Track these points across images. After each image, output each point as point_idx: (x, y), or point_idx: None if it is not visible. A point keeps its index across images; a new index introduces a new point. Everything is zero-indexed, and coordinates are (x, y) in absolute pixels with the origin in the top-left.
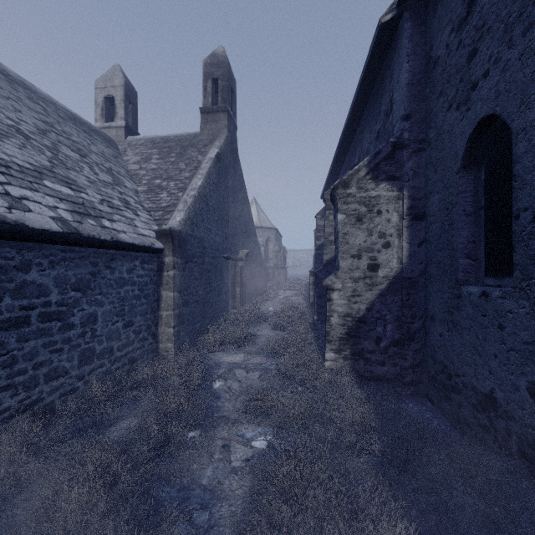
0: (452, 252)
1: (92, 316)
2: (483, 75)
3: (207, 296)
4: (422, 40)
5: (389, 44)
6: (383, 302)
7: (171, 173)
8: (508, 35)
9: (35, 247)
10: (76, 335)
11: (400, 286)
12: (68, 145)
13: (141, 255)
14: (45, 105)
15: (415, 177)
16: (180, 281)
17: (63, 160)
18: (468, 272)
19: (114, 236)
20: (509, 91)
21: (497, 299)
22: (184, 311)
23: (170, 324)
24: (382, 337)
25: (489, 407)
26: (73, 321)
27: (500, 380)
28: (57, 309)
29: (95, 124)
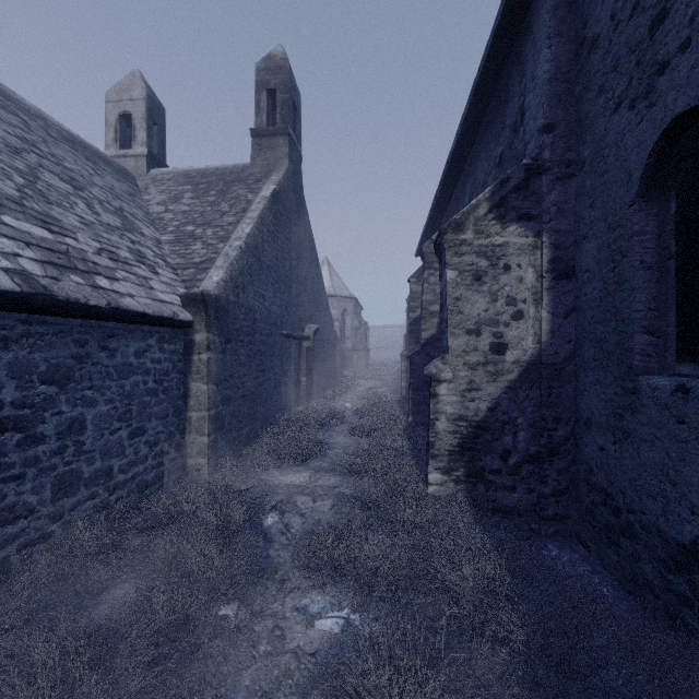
0: (622, 324)
1: (76, 422)
2: (679, 48)
3: (259, 389)
4: (570, 15)
5: (519, 27)
6: (512, 398)
7: (209, 217)
8: None
9: None
10: (48, 452)
11: (538, 375)
12: (57, 173)
13: (159, 330)
14: (28, 119)
15: (559, 216)
16: (218, 368)
17: (44, 191)
18: (648, 354)
19: (113, 300)
20: None
21: None
22: (224, 411)
23: (202, 431)
24: (511, 450)
25: (691, 566)
26: (44, 431)
27: None
28: (14, 413)
29: (106, 152)
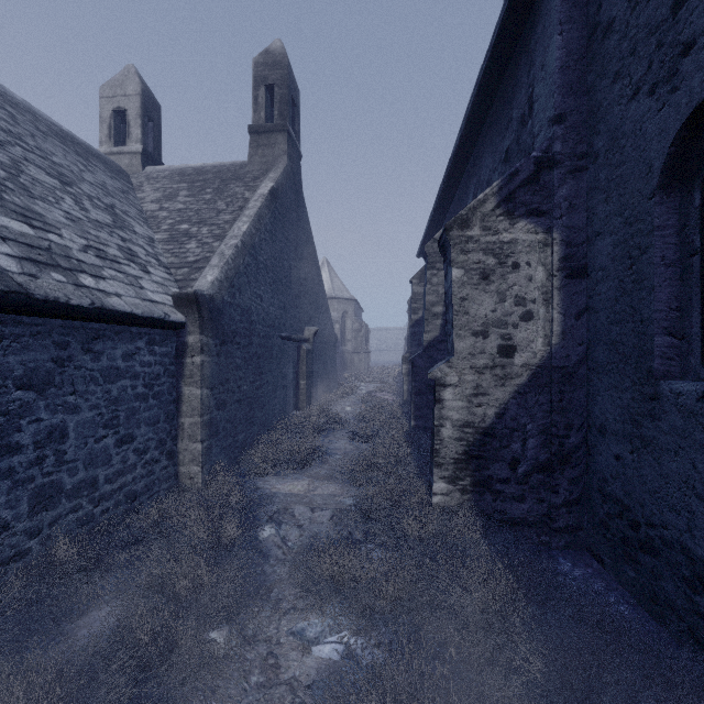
0: (641, 325)
1: (57, 430)
2: None
3: (256, 393)
4: None
5: (528, 14)
6: (521, 404)
7: (205, 215)
8: None
9: None
10: (25, 463)
11: (548, 379)
12: (43, 167)
13: (149, 332)
14: (15, 112)
15: (571, 211)
16: (213, 371)
17: (27, 185)
18: (669, 357)
19: (98, 300)
20: None
21: None
22: (218, 416)
23: (195, 437)
24: (520, 458)
25: None
26: (20, 440)
27: None
28: None
29: (100, 149)
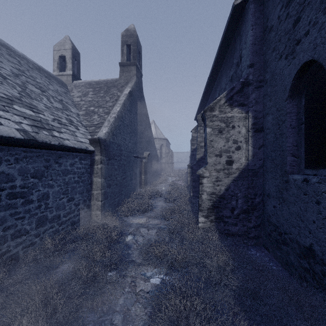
0: (282, 152)
1: (45, 194)
2: (305, 34)
3: (123, 181)
4: (261, 15)
5: (239, 19)
6: (236, 185)
7: (101, 103)
8: (323, 5)
9: (4, 148)
10: (34, 207)
11: (247, 174)
12: (34, 84)
13: (80, 154)
14: (20, 59)
15: (256, 104)
16: (105, 171)
17: (29, 93)
18: (293, 165)
19: (61, 142)
20: (324, 43)
21: (315, 184)
22: (108, 190)
23: (98, 199)
24: (235, 207)
25: (309, 256)
26: (32, 198)
27: (317, 238)
28: (20, 190)
29: (53, 73)
